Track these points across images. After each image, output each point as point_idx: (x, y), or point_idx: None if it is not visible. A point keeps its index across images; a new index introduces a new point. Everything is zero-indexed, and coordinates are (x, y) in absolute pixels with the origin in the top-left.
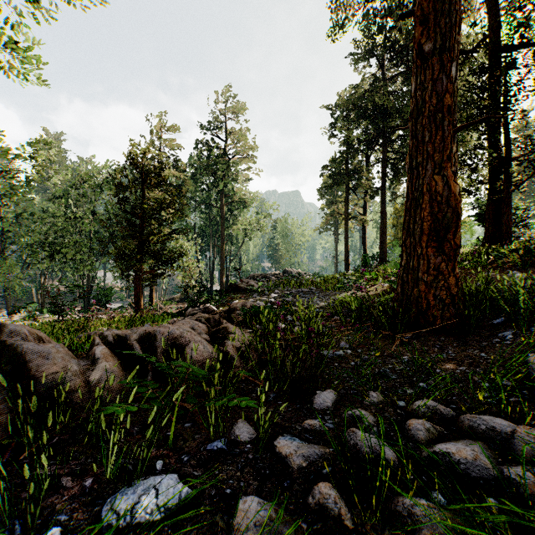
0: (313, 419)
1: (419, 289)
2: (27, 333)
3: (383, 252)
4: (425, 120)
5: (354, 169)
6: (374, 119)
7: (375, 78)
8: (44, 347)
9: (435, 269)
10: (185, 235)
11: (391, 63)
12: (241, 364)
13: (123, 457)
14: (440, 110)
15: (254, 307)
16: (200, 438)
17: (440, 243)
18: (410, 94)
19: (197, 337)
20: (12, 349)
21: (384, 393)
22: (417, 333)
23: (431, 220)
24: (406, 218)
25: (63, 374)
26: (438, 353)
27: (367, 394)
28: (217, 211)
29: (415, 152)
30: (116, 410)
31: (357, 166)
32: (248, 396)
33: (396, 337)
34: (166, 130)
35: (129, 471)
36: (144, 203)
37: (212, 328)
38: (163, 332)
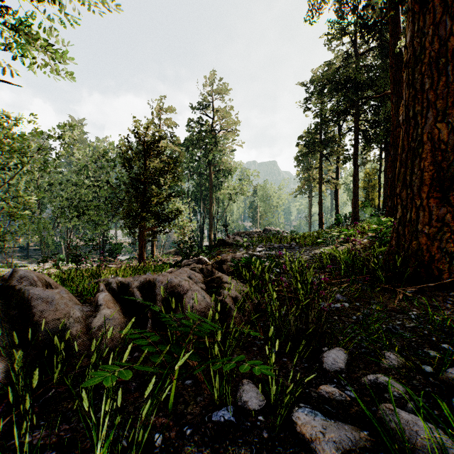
0: (327, 383)
1: (418, 242)
2: (35, 279)
3: (355, 212)
4: (424, 67)
5: (327, 138)
6: (347, 92)
7: (348, 54)
8: (49, 292)
9: (438, 221)
10: (180, 199)
11: (363, 40)
12: (237, 314)
13: (118, 423)
14: (442, 55)
15: (245, 258)
16: (202, 401)
17: (444, 193)
18: (381, 66)
19: (195, 286)
20: (20, 294)
21: (401, 354)
22: (419, 288)
23: (433, 169)
24: (401, 170)
25: (63, 321)
26: (452, 309)
27: (382, 354)
28: (207, 179)
29: (412, 102)
30: (105, 378)
31: (330, 136)
32: (249, 350)
33: (397, 291)
34: (165, 111)
35: (123, 448)
36: (146, 170)
37: (205, 278)
38: (162, 280)
